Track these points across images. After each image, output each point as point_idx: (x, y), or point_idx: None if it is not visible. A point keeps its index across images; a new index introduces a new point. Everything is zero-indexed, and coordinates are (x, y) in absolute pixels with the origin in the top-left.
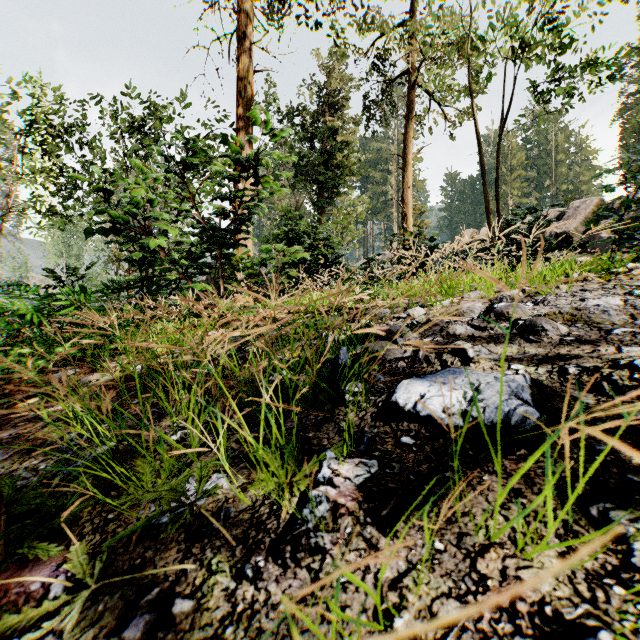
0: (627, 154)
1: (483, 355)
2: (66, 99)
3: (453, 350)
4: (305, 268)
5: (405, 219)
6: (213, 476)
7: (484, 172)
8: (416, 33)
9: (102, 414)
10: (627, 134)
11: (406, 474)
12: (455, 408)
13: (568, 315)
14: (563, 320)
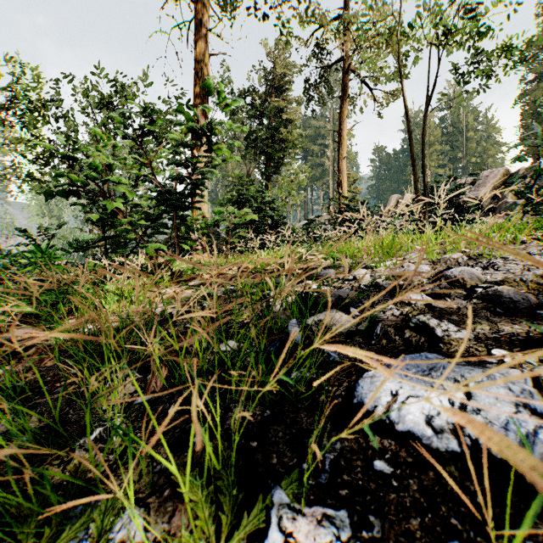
0: (539, 128)
1: (453, 334)
2: (42, 78)
3: (417, 326)
4: (254, 228)
5: (341, 186)
6: (126, 512)
7: (412, 144)
8: (350, 25)
9: (36, 386)
10: (526, 115)
11: (392, 542)
12: (442, 420)
13: (532, 283)
14: (527, 289)
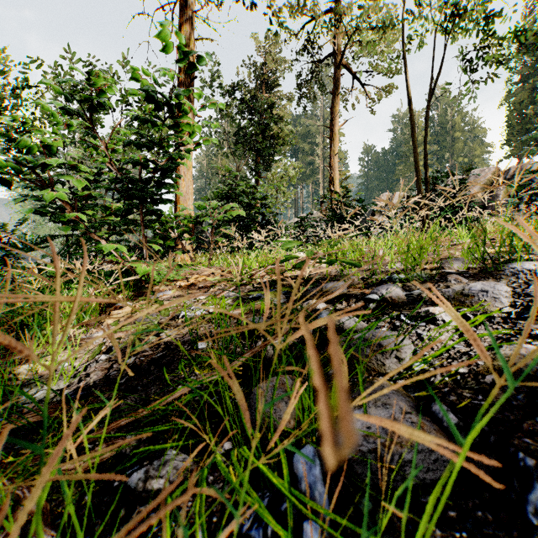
0: None
1: None
2: (12, 61)
3: None
4: (243, 225)
5: (332, 183)
6: None
7: (414, 135)
8: (343, 17)
9: None
10: (512, 116)
11: None
12: None
13: None
14: None
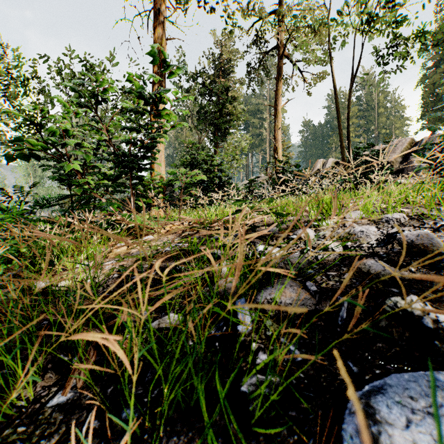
0: None
1: None
2: (22, 57)
3: (396, 314)
4: (204, 187)
5: (276, 151)
6: None
7: (339, 115)
8: (284, 18)
9: None
10: (427, 95)
11: None
12: None
13: None
14: None
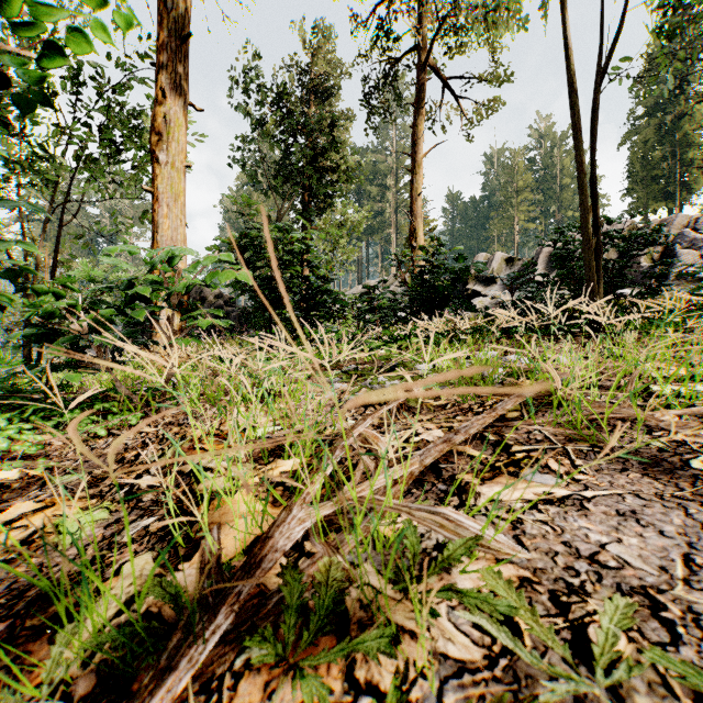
0: None
1: None
2: None
3: None
4: (273, 299)
5: (414, 235)
6: None
7: (580, 140)
8: None
9: None
10: (637, 159)
11: None
12: None
13: None
14: None
